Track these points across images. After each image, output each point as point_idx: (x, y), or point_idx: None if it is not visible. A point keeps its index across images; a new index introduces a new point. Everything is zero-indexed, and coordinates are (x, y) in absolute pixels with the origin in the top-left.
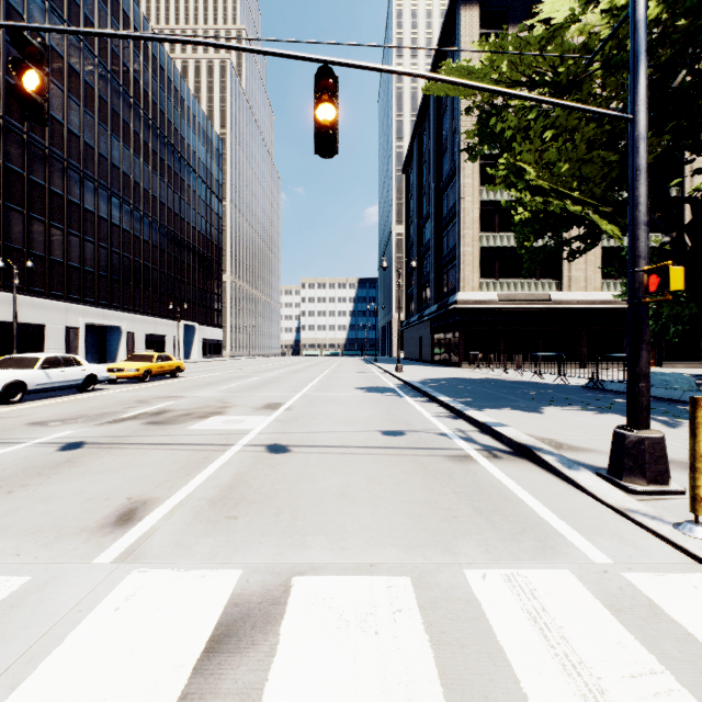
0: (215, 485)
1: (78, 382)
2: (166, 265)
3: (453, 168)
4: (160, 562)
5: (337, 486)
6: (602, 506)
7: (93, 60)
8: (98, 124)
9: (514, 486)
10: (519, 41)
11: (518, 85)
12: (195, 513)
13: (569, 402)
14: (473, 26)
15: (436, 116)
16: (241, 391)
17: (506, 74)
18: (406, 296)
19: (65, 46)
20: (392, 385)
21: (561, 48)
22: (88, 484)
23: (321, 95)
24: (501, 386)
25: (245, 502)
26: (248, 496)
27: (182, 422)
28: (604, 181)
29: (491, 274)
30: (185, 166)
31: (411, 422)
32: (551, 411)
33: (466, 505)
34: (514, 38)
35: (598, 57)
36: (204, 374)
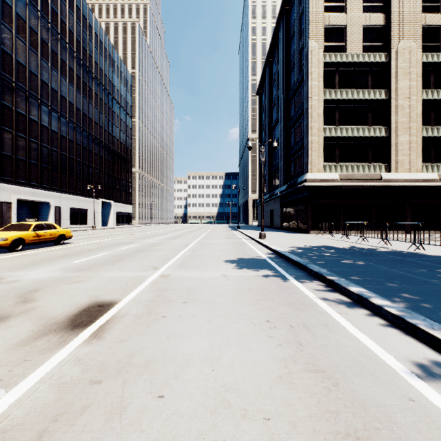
0: None
1: None
2: (87, 159)
3: (300, 77)
4: None
5: None
6: None
7: None
8: (29, 48)
9: None
10: None
11: None
12: None
13: None
14: None
15: (284, 43)
16: (92, 266)
17: None
18: (259, 182)
19: None
20: (263, 256)
21: None
22: None
23: None
24: (395, 261)
25: None
26: None
27: None
28: None
29: (333, 159)
30: (103, 89)
31: None
32: None
33: None
34: None
35: None
36: (94, 240)
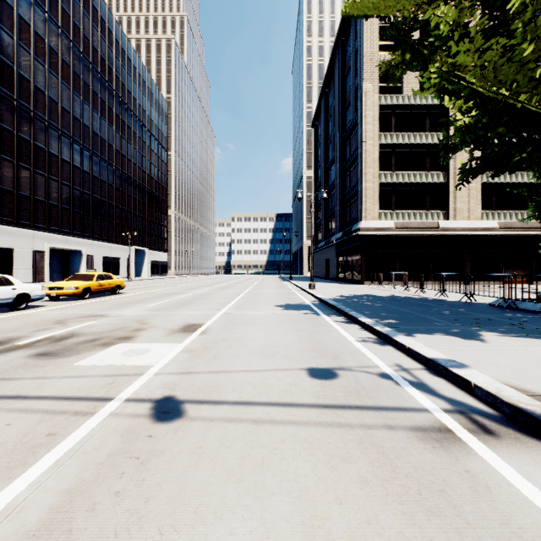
0: None
1: (7, 301)
2: (120, 201)
3: (356, 117)
4: None
5: None
6: None
7: (57, 30)
8: (61, 83)
9: None
10: None
11: None
12: None
13: (498, 324)
14: None
15: (340, 77)
16: (167, 308)
17: None
18: (315, 226)
19: (32, 16)
20: (308, 302)
21: None
22: None
23: None
24: (412, 304)
25: None
26: None
27: (76, 354)
28: None
29: (389, 206)
30: (137, 121)
31: (340, 354)
32: (494, 339)
33: None
34: None
35: None
36: (143, 291)
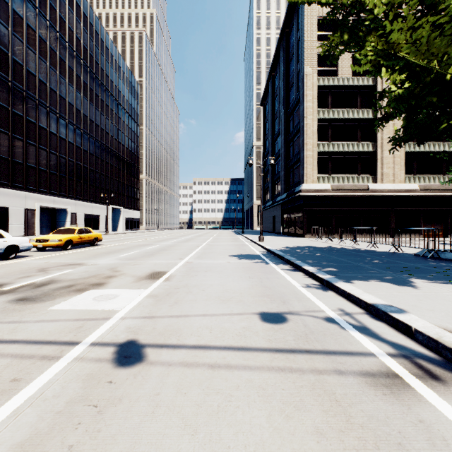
0: None
1: None
2: (99, 167)
3: (298, 96)
4: None
5: None
6: None
7: (46, 23)
8: (49, 67)
9: None
10: None
11: None
12: None
13: (425, 272)
14: None
15: (285, 62)
16: (137, 258)
17: None
18: (263, 189)
19: (24, 11)
20: (258, 252)
21: None
22: None
23: None
24: (348, 254)
25: None
26: None
27: (52, 299)
28: None
29: (326, 171)
30: (114, 100)
31: (288, 299)
32: (425, 286)
33: None
34: None
35: None
36: (118, 243)
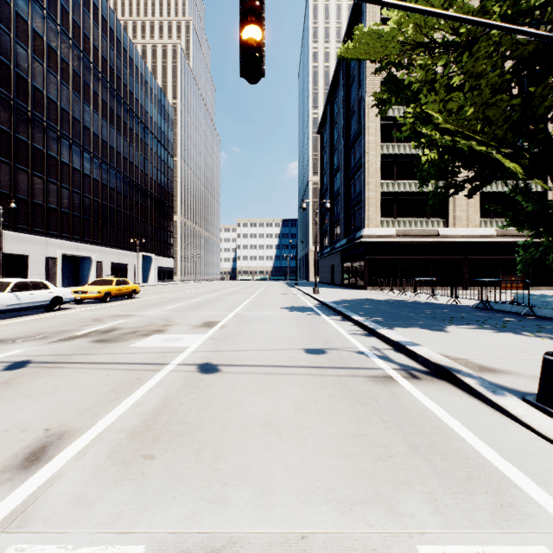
0: (140, 412)
1: (45, 303)
2: (128, 208)
3: (359, 128)
4: (49, 530)
5: (263, 413)
6: (542, 440)
7: (68, 42)
8: (72, 93)
9: (443, 413)
10: (424, 3)
11: (421, 46)
12: (110, 451)
13: (466, 320)
14: (376, 13)
15: (345, 87)
16: (184, 310)
17: (409, 38)
18: (320, 233)
19: (45, 30)
20: (311, 305)
21: (461, 10)
22: (12, 410)
23: (247, 14)
24: (403, 306)
25: (166, 435)
26: (171, 426)
27: (126, 340)
28: (505, 123)
29: (391, 214)
30: (144, 128)
31: (331, 340)
32: (454, 330)
33: (399, 438)
34: (421, 1)
35: (496, 16)
36: (156, 295)
